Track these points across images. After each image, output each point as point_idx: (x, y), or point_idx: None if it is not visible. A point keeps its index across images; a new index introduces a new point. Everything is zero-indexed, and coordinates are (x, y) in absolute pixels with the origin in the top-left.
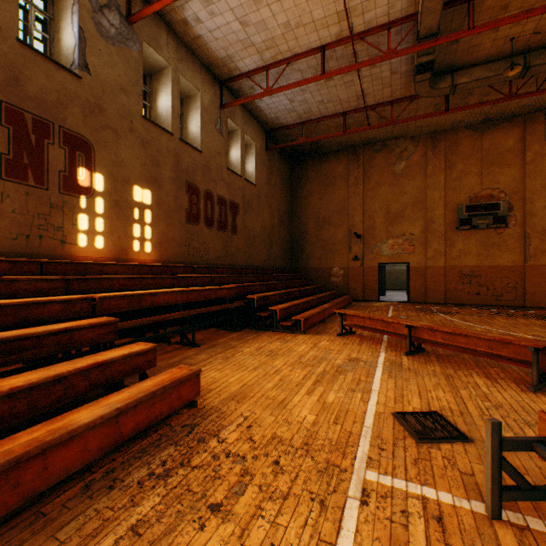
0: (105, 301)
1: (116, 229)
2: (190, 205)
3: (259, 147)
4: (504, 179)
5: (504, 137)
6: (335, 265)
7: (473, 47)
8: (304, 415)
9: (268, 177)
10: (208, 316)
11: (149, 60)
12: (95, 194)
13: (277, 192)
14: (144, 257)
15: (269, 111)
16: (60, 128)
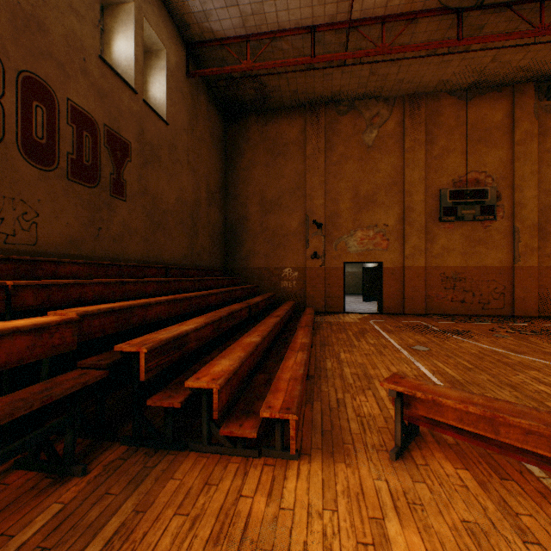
0: None
1: None
2: None
3: (175, 62)
4: (491, 161)
5: (491, 110)
6: (287, 265)
7: None
8: None
9: (190, 120)
10: None
11: None
12: None
13: (205, 152)
14: None
15: None
16: None
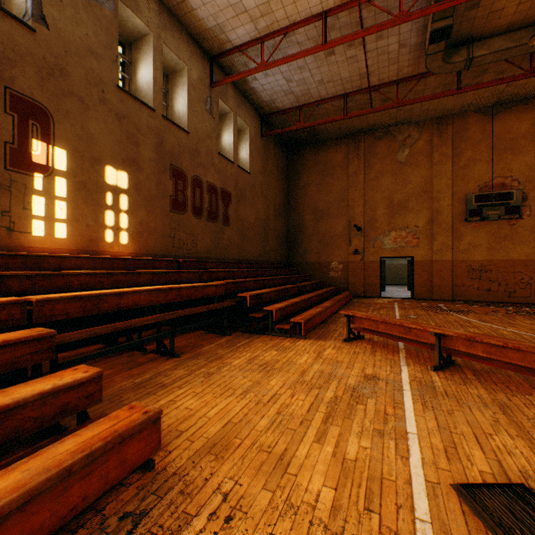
0: (46, 305)
1: (83, 215)
2: (175, 191)
3: (254, 132)
4: (517, 166)
5: (517, 121)
6: (334, 259)
7: (494, 13)
8: (317, 490)
9: (263, 165)
10: (196, 315)
11: (127, 24)
12: (55, 173)
13: (273, 182)
14: (119, 249)
15: (264, 93)
16: (5, 89)
